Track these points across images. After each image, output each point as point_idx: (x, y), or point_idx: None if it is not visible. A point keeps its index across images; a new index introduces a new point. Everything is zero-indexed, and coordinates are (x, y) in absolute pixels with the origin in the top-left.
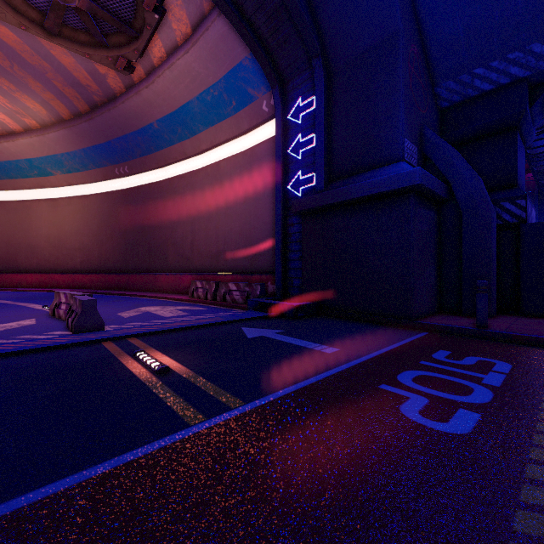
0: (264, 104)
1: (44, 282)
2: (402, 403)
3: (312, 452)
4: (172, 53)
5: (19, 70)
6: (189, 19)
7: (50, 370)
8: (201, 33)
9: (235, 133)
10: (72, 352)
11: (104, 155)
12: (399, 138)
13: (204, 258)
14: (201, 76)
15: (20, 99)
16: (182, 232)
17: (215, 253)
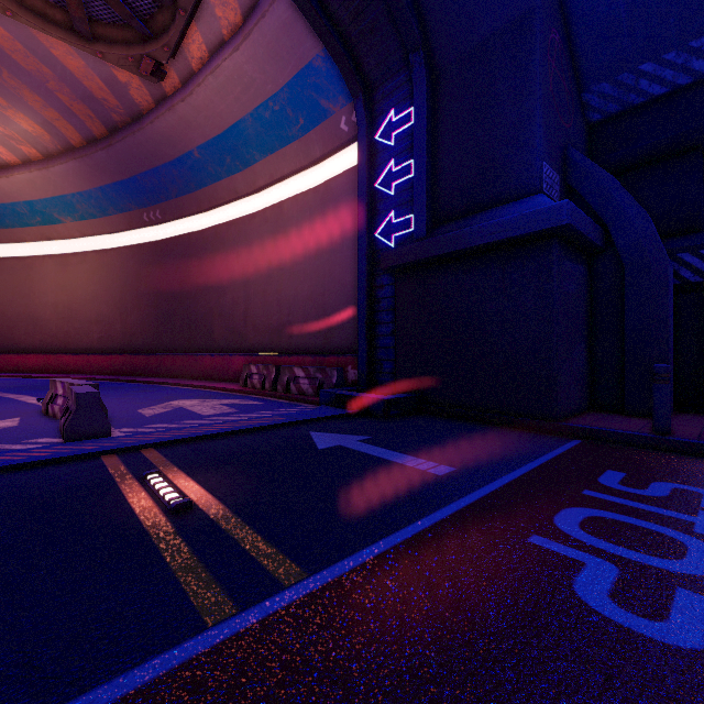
0: (343, 120)
1: (50, 366)
2: (575, 575)
3: (430, 699)
4: (216, 52)
5: (10, 79)
6: (239, 3)
7: (6, 505)
8: (256, 21)
9: (302, 162)
10: (52, 473)
11: (128, 195)
12: (534, 161)
13: (261, 334)
14: (257, 83)
15: (14, 119)
16: (232, 298)
17: (276, 327)
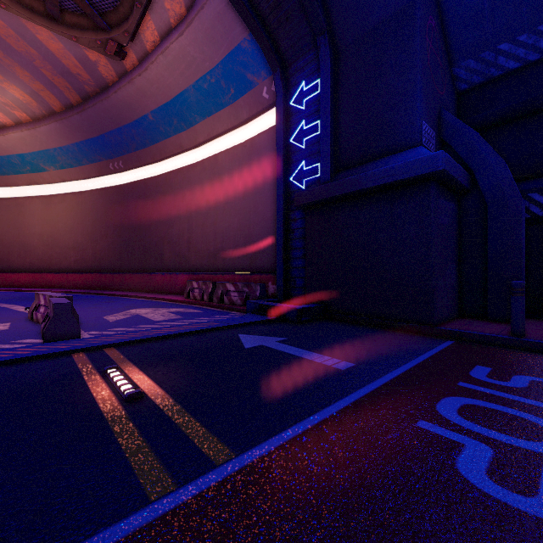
0: (265, 90)
1: (37, 282)
2: (457, 455)
3: None
4: (165, 37)
5: (5, 58)
6: None
7: None
8: (196, 12)
9: (233, 123)
10: (32, 367)
11: (97, 149)
12: (416, 121)
13: (201, 257)
14: (197, 61)
15: (9, 90)
16: (178, 229)
17: (213, 251)
